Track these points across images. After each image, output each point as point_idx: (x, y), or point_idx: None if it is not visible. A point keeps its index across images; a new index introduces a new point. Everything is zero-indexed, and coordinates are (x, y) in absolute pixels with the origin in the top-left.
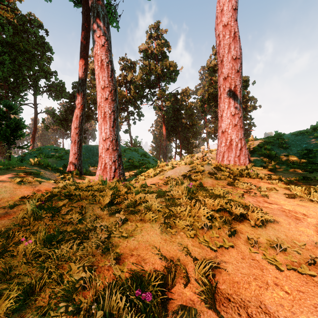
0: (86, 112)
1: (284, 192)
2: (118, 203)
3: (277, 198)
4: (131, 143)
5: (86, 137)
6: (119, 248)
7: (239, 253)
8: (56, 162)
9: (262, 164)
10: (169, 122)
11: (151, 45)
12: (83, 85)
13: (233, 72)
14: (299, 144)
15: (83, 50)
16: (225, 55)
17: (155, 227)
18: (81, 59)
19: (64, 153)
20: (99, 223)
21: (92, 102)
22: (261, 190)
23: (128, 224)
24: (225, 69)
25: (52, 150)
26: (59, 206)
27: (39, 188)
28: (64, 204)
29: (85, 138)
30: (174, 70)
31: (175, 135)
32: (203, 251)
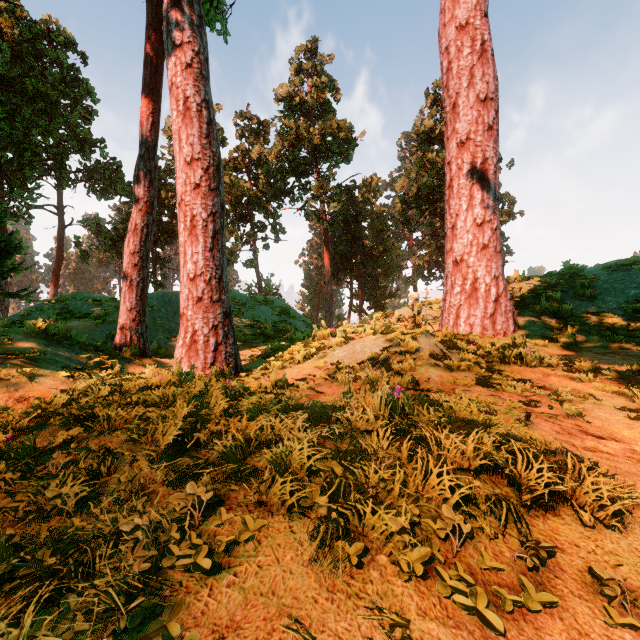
0: (166, 224)
1: (617, 401)
2: (202, 444)
3: (607, 419)
4: (259, 288)
5: (166, 275)
6: (182, 619)
7: (576, 639)
8: (93, 328)
9: (544, 332)
10: (337, 245)
11: (301, 88)
12: (150, 160)
13: (480, 130)
14: (622, 290)
15: (150, 83)
16: (462, 92)
17: (300, 533)
18: (145, 103)
19: (112, 308)
20: (128, 524)
21: None
22: (561, 398)
23: (221, 518)
24: (461, 123)
25: (89, 303)
26: (58, 446)
27: (25, 393)
28: (70, 441)
29: (164, 278)
30: (347, 138)
31: (350, 273)
32: (458, 636)
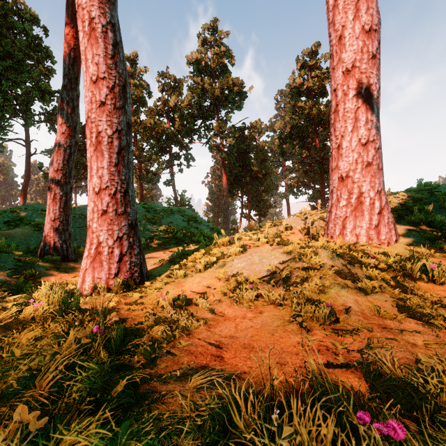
0: None
1: None
2: None
3: None
4: (175, 200)
5: None
6: None
7: None
8: (29, 235)
9: (425, 242)
10: (232, 169)
11: (206, 54)
12: (72, 90)
13: (365, 58)
14: None
15: (71, 22)
16: (348, 24)
17: None
18: (67, 39)
19: None
20: None
21: None
22: None
23: None
24: (347, 52)
25: (38, 212)
26: None
27: None
28: None
29: None
30: (239, 91)
31: (241, 190)
32: None
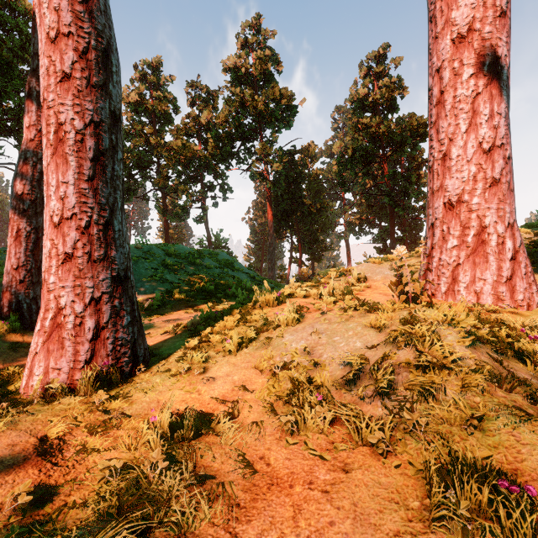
0: None
1: None
2: None
3: None
4: (208, 241)
5: None
6: None
7: None
8: None
9: None
10: (279, 203)
11: (246, 59)
12: None
13: (490, 16)
14: None
15: None
16: None
17: None
18: None
19: None
20: None
21: (136, 164)
22: None
23: None
24: (461, 8)
25: None
26: None
27: None
28: None
29: None
30: (288, 104)
31: (290, 228)
32: None
